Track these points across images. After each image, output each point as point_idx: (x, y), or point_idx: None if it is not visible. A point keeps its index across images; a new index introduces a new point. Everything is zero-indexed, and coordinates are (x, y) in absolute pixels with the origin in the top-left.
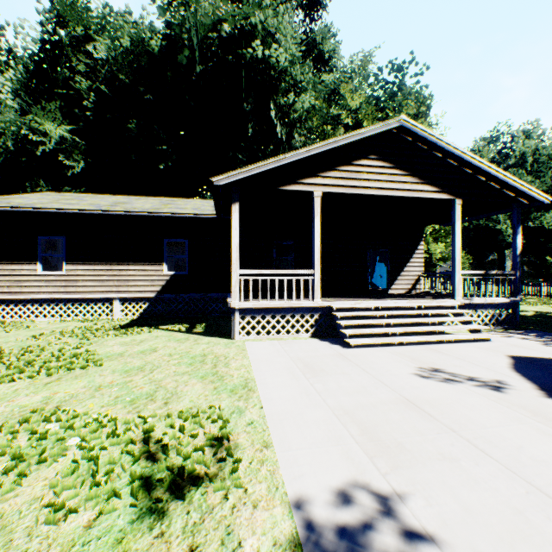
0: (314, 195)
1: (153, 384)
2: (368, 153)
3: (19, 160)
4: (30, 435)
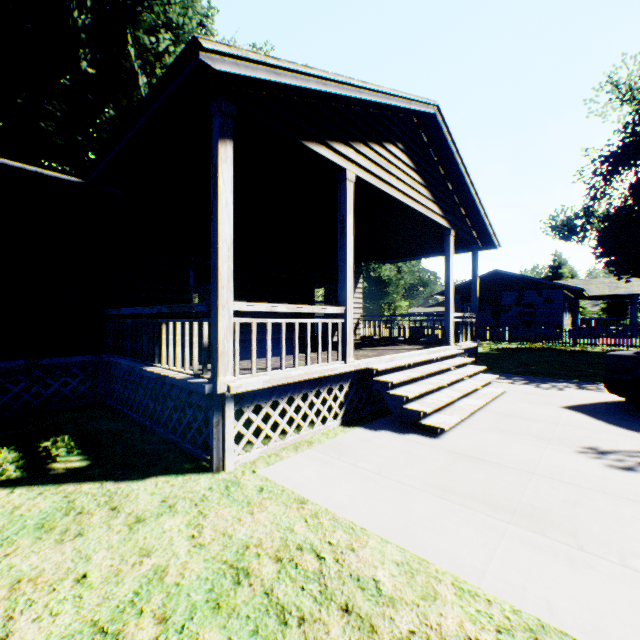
0: (347, 176)
1: None
2: (397, 139)
3: None
4: None
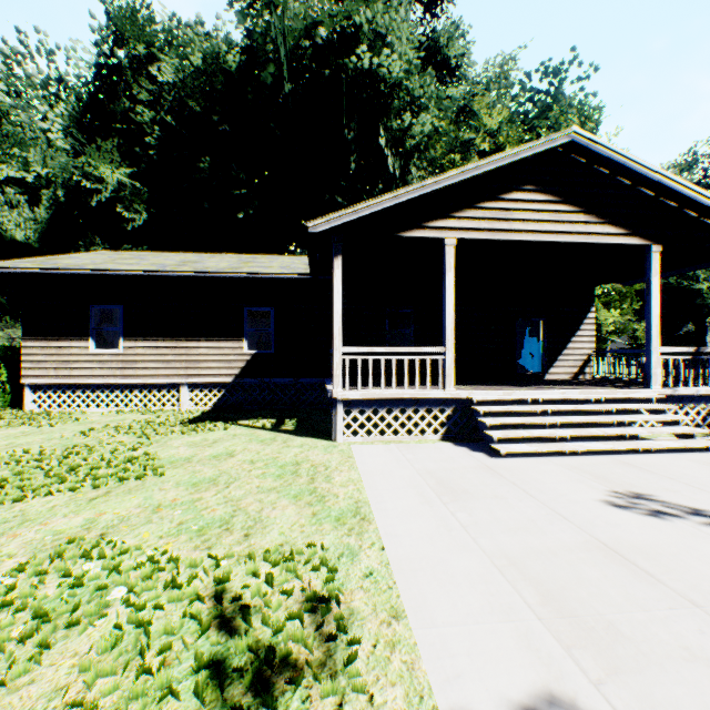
0: (445, 243)
1: (230, 504)
2: (523, 183)
3: (71, 214)
4: (62, 578)
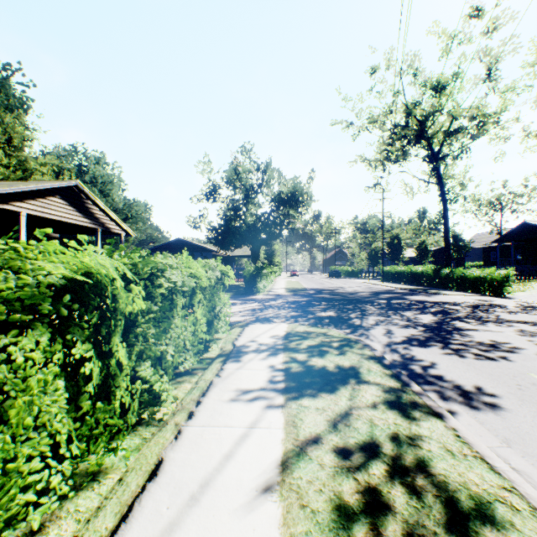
0: (22, 214)
1: None
2: (56, 194)
3: None
4: None
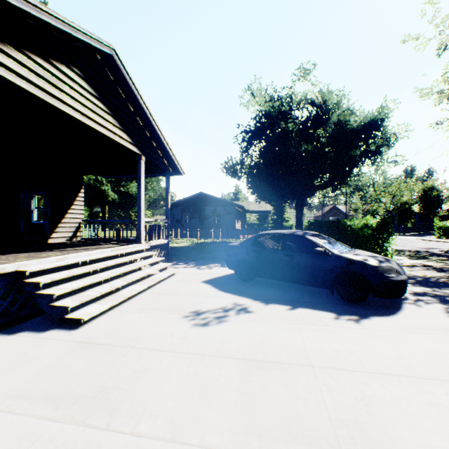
0: None
1: None
2: (73, 63)
3: None
4: None
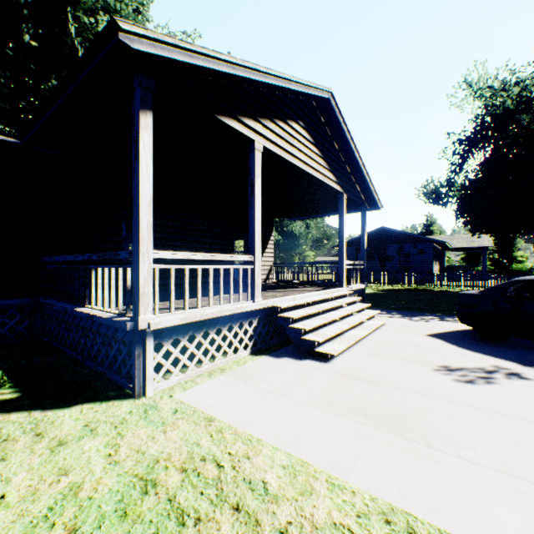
0: (256, 146)
1: None
2: (298, 118)
3: None
4: None
